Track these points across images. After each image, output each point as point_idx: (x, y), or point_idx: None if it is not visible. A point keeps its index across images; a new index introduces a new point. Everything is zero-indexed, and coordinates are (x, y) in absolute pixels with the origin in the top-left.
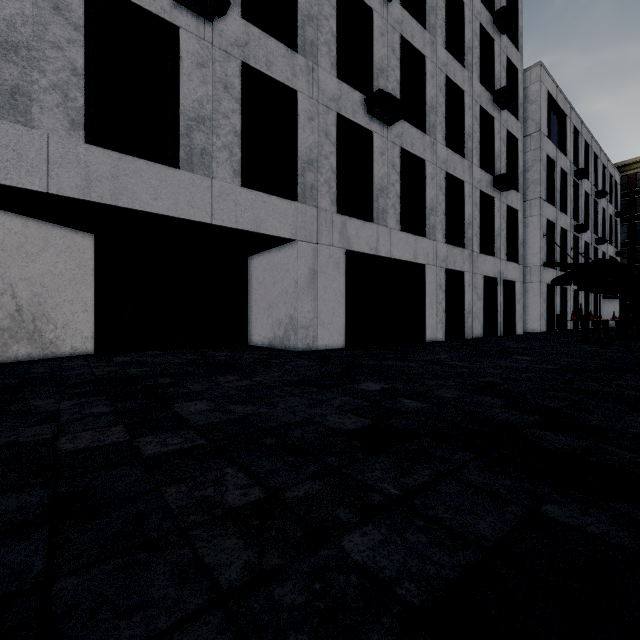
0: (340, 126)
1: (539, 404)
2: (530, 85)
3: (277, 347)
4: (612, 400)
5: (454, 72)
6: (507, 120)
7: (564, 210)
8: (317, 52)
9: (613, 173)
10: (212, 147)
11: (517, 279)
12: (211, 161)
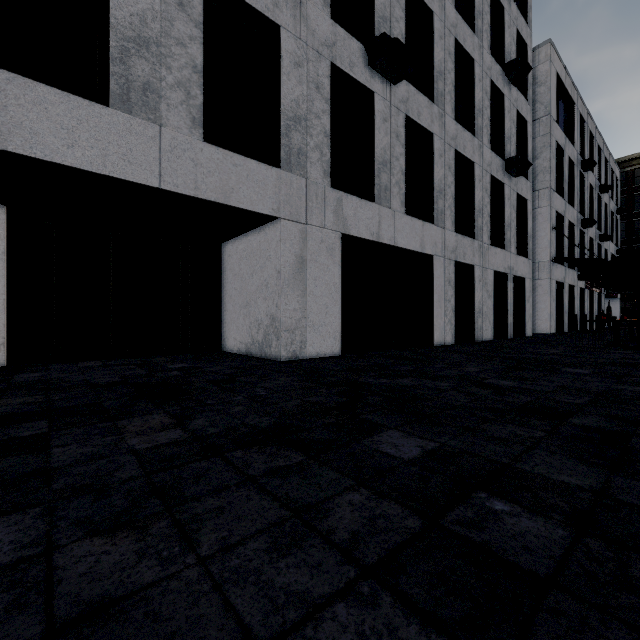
0: (334, 82)
1: None
2: (538, 65)
3: (255, 355)
4: None
5: (464, 36)
6: (517, 99)
7: (571, 203)
8: None
9: (614, 168)
10: (160, 82)
11: (527, 275)
12: (158, 102)
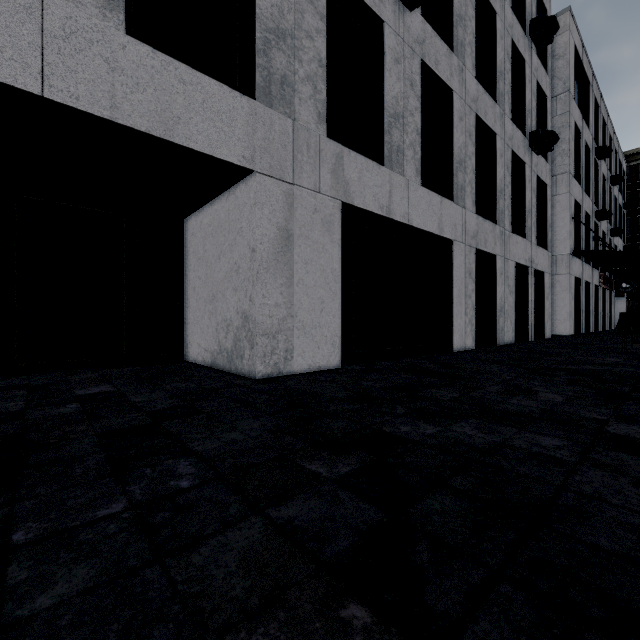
0: None
1: None
2: (556, 36)
3: (223, 368)
4: None
5: None
6: (537, 69)
7: (586, 192)
8: None
9: (622, 160)
10: None
11: (546, 269)
12: None
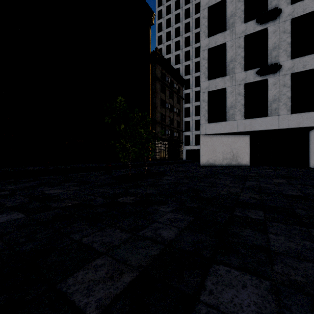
0: None
1: None
2: None
3: None
4: None
5: None
6: None
7: None
8: None
9: None
10: (278, 106)
11: None
12: (278, 110)
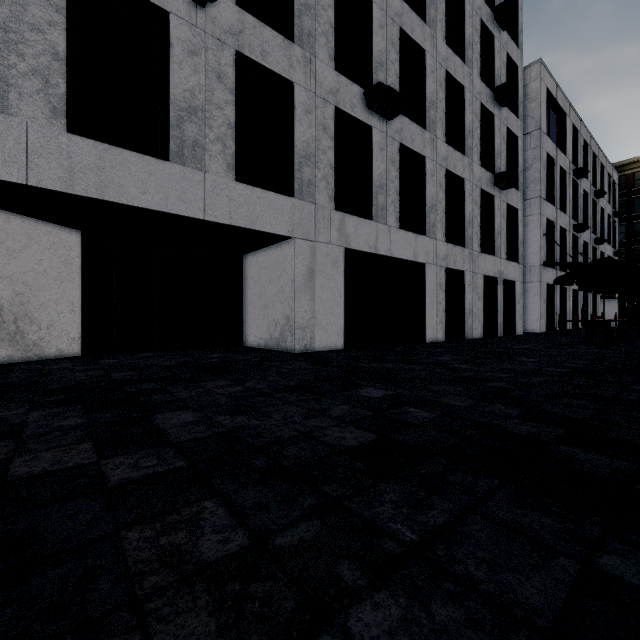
0: (338, 120)
1: (559, 414)
2: (530, 83)
3: (273, 348)
4: (637, 409)
5: (454, 67)
6: (507, 117)
7: (563, 209)
8: (314, 43)
9: (611, 173)
10: (204, 139)
11: (517, 279)
12: (203, 154)
